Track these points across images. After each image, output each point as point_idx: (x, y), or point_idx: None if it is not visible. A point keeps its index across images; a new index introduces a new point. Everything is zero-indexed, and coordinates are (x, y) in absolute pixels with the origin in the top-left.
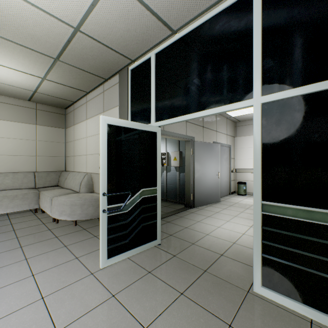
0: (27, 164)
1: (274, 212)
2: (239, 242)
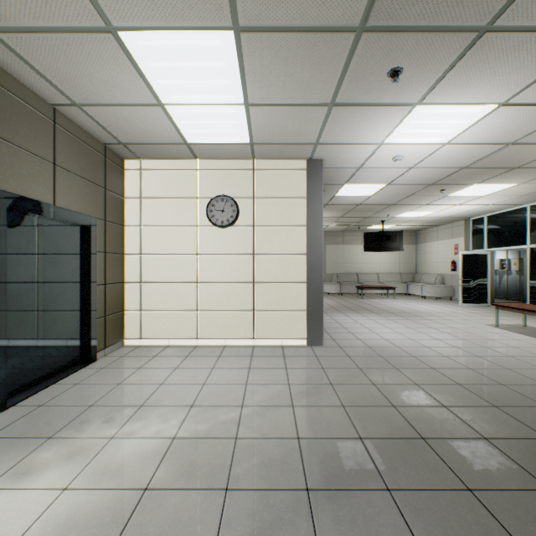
0: (396, 268)
1: (532, 285)
2: None
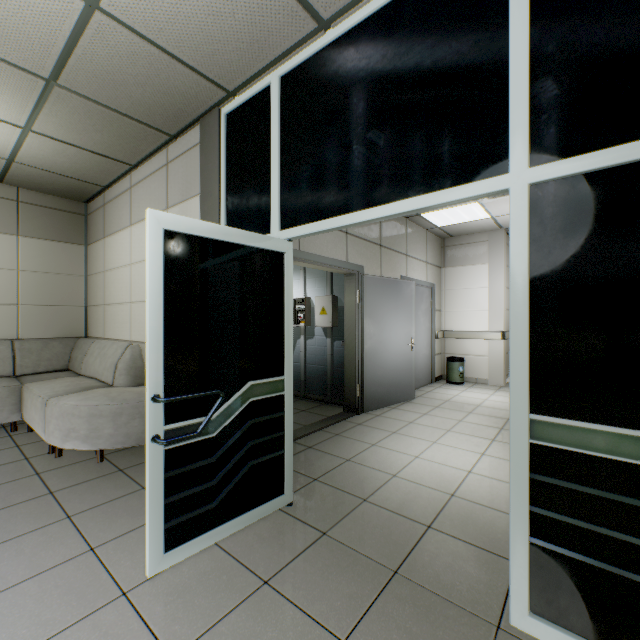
0: None
1: (561, 441)
2: (463, 492)
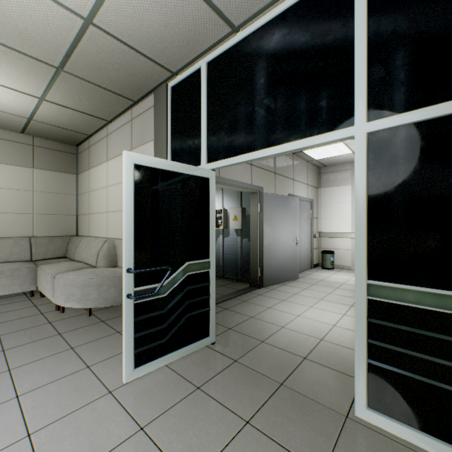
0: (20, 226)
1: (386, 297)
2: (329, 337)
